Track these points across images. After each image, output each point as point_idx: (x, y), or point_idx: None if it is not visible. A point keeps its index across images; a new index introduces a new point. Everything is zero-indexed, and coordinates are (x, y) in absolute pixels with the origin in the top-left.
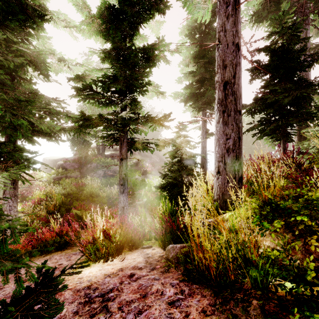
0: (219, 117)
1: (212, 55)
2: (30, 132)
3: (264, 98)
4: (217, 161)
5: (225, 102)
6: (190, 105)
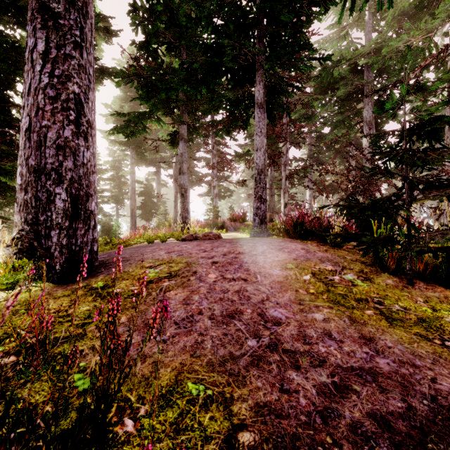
0: (131, 217)
1: (123, 183)
2: None
3: (143, 205)
4: (130, 228)
5: (132, 214)
6: (112, 202)
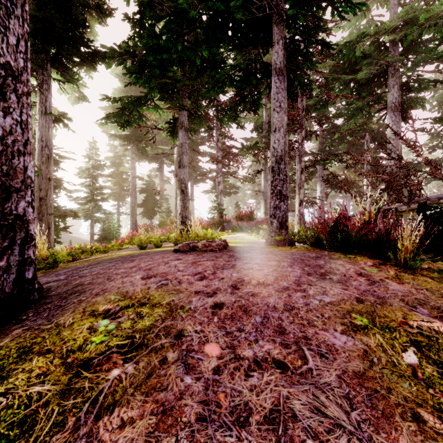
0: (131, 215)
1: (124, 180)
2: None
3: (145, 203)
4: (131, 227)
5: (133, 212)
6: (113, 199)
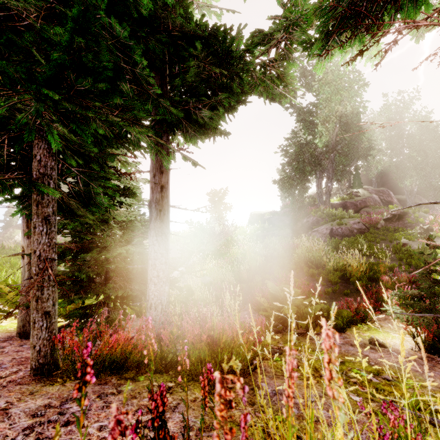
0: None
1: None
2: (178, 107)
3: None
4: None
5: None
6: None
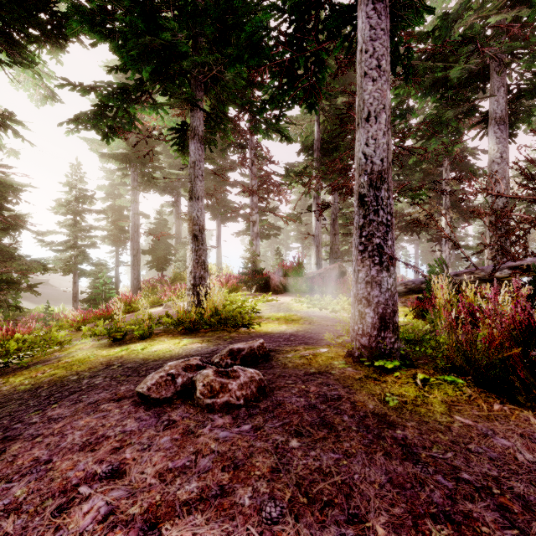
0: (132, 267)
1: (125, 217)
2: None
3: (153, 249)
4: (131, 283)
5: (134, 262)
6: (109, 244)
